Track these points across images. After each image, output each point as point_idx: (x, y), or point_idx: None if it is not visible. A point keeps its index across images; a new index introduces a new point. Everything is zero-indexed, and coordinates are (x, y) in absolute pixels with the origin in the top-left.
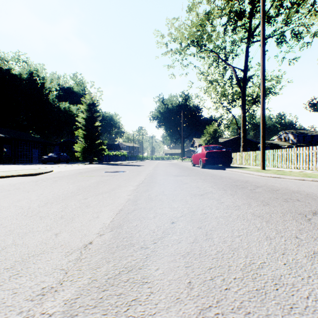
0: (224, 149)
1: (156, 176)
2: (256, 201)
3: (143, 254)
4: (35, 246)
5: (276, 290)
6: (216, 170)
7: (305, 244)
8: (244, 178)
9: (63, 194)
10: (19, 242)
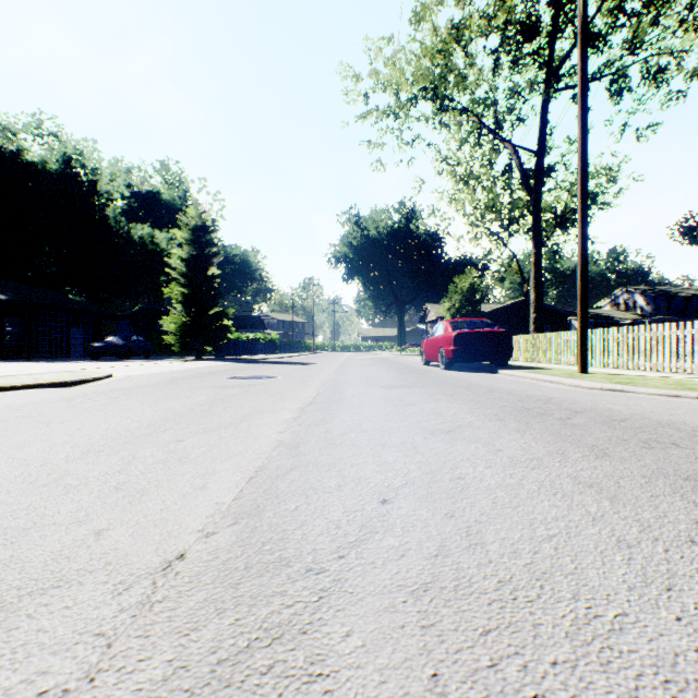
0: (494, 327)
1: (344, 387)
2: (577, 447)
3: (311, 588)
4: (39, 567)
5: None
6: (478, 374)
7: None
8: (542, 391)
9: (128, 430)
10: (3, 555)
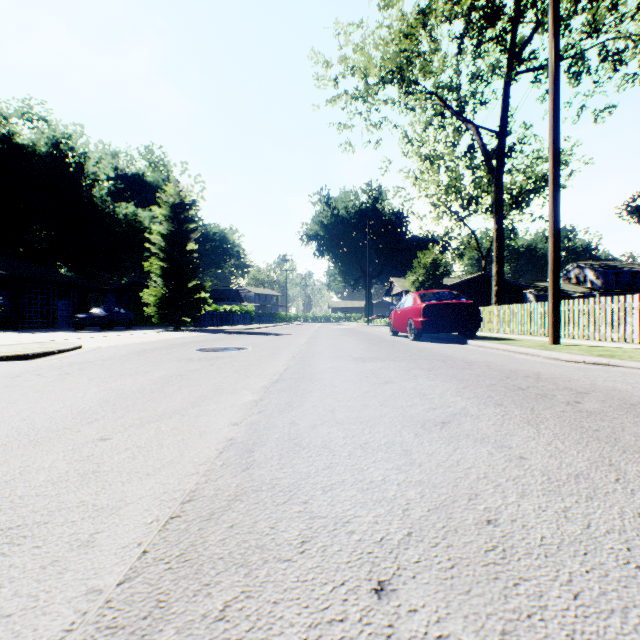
0: (462, 298)
1: (314, 359)
2: (622, 451)
3: None
4: None
5: None
6: (448, 345)
7: None
8: (523, 365)
9: (48, 420)
10: None
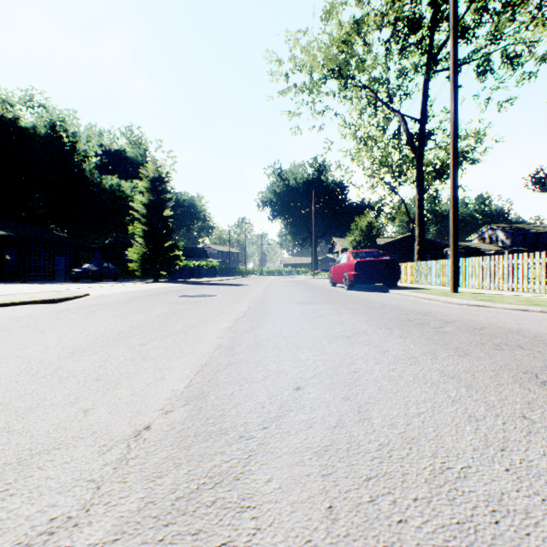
0: (386, 256)
1: (269, 303)
2: (445, 349)
3: (243, 449)
4: (44, 434)
5: (495, 525)
6: (373, 293)
7: (542, 430)
8: (422, 306)
9: (104, 336)
10: (17, 427)
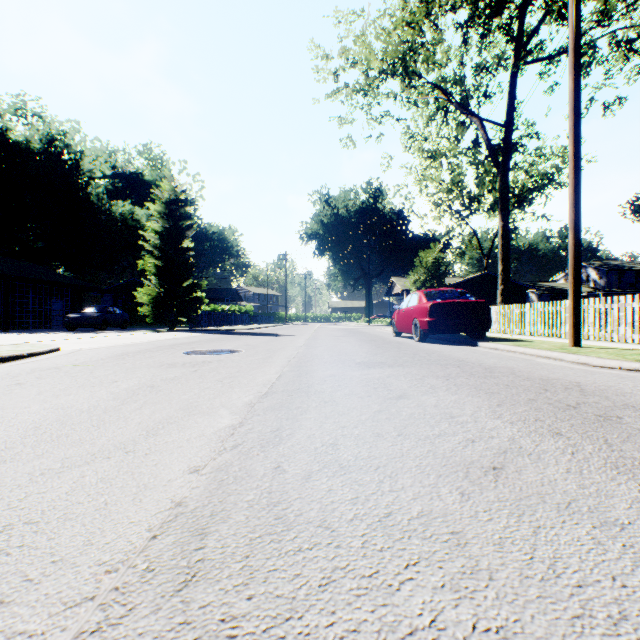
0: (471, 297)
1: (313, 365)
2: None
3: None
4: None
5: None
6: (457, 347)
7: None
8: (552, 371)
9: None
10: None
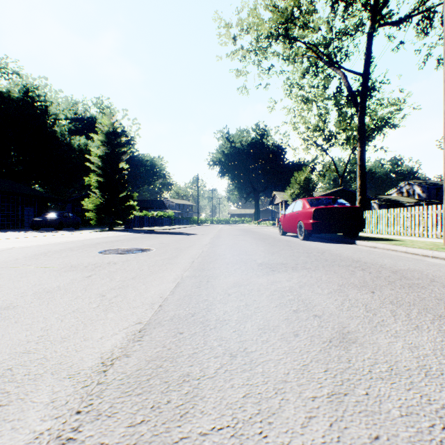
0: (346, 203)
1: (215, 267)
2: None
3: None
4: None
5: None
6: (340, 246)
7: None
8: None
9: None
10: None
